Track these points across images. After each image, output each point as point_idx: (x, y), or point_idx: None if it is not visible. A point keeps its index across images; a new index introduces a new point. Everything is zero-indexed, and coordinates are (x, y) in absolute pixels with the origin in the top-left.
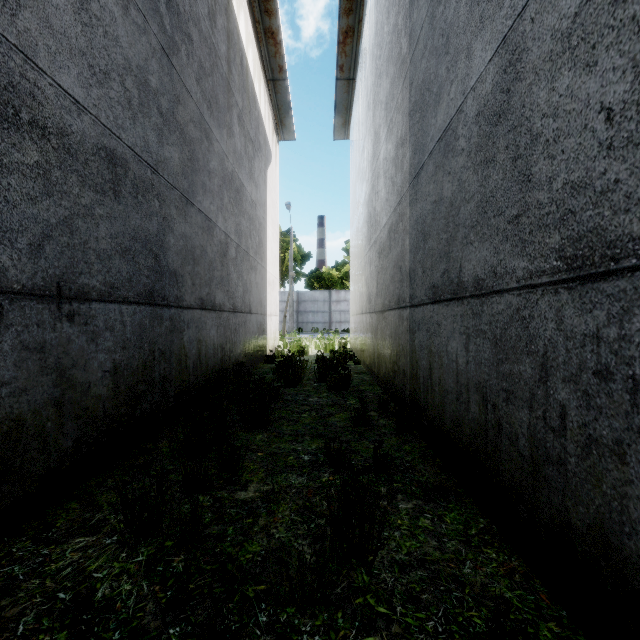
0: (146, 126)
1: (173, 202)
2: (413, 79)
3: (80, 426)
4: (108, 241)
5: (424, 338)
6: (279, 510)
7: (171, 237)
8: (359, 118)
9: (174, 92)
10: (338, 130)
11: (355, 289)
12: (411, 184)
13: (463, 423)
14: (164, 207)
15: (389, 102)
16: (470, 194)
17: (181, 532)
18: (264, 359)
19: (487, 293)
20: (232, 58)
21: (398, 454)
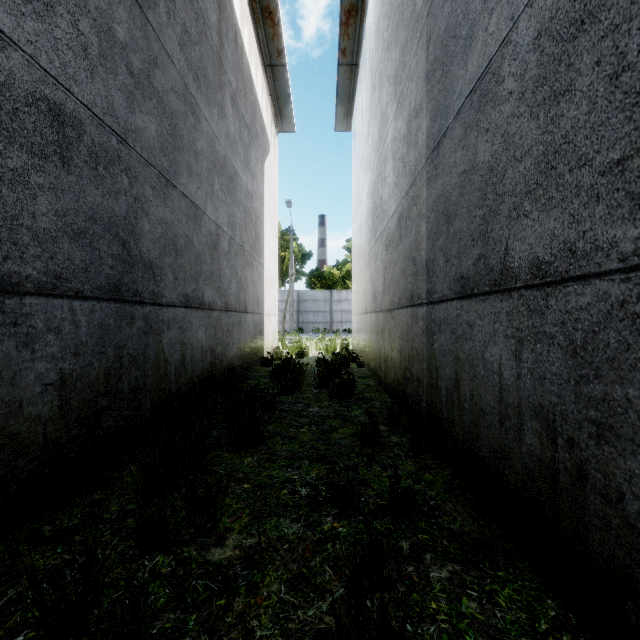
0: (110, 84)
1: (148, 181)
2: (432, 33)
3: (5, 459)
4: (52, 219)
5: (448, 341)
6: (264, 582)
7: (145, 222)
8: (363, 104)
9: (150, 52)
10: (340, 121)
11: (358, 287)
12: (429, 158)
13: (511, 456)
14: (136, 185)
15: (399, 73)
16: (524, 149)
17: (112, 637)
18: (261, 361)
19: (556, 281)
20: (224, 32)
21: (418, 486)
